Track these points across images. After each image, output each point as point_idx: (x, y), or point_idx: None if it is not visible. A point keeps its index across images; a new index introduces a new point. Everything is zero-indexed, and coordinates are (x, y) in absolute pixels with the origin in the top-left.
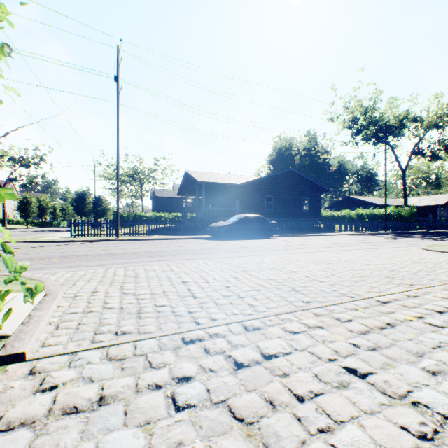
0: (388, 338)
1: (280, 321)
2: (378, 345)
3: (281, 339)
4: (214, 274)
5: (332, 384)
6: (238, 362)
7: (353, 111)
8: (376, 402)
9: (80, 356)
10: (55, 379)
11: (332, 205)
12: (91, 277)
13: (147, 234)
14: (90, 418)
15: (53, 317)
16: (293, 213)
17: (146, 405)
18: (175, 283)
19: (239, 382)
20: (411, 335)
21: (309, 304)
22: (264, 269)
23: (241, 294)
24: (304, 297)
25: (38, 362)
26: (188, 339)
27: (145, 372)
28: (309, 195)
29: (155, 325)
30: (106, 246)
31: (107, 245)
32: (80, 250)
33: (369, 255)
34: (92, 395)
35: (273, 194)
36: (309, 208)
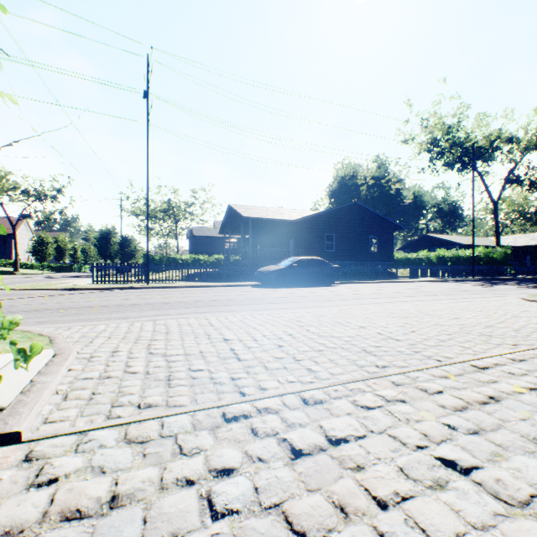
0: (493, 417)
1: (348, 392)
2: (481, 427)
3: (351, 417)
4: (263, 330)
5: (425, 483)
6: (295, 449)
7: (433, 131)
8: (489, 512)
9: (90, 437)
10: (56, 468)
11: (407, 245)
12: (112, 333)
13: (182, 280)
14: (97, 528)
15: (61, 384)
16: (359, 256)
17: (173, 510)
18: (215, 341)
19: (297, 477)
20: (525, 413)
21: (385, 369)
22: (326, 323)
23: (297, 355)
24: (377, 360)
25: (36, 444)
26: (230, 416)
27: (173, 461)
28: (379, 233)
29: (189, 395)
30: (133, 295)
31: (135, 293)
32: (102, 300)
33: (457, 307)
34: (102, 492)
35: (334, 233)
36: (379, 250)
